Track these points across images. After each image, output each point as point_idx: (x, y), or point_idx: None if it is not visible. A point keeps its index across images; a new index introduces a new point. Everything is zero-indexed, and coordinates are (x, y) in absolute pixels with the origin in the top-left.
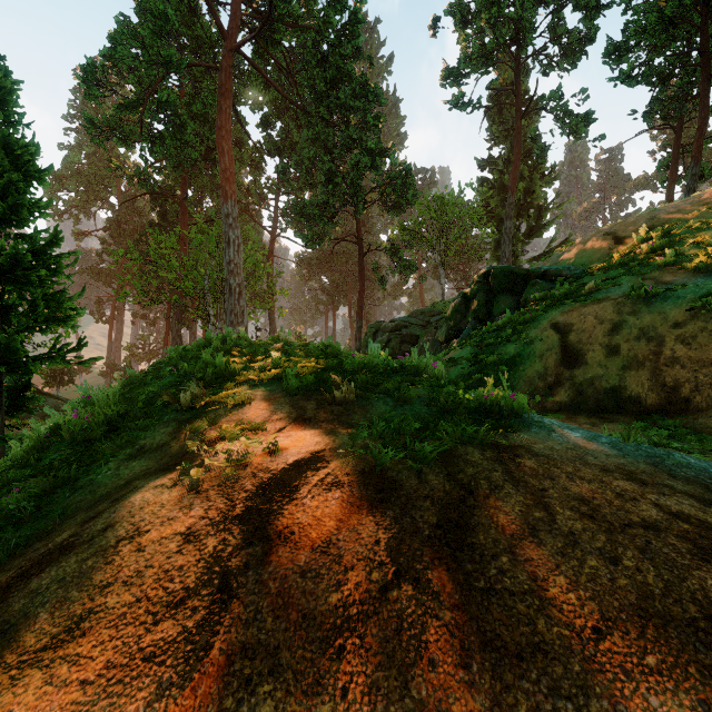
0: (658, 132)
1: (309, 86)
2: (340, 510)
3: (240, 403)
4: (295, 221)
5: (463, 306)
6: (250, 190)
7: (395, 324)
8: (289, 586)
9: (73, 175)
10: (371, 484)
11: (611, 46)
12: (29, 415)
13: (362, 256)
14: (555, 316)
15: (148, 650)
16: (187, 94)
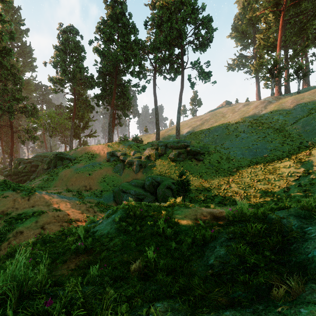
0: None
1: None
2: (21, 199)
3: (2, 194)
4: None
5: (51, 161)
6: None
7: (29, 161)
8: (18, 202)
9: None
10: (23, 198)
11: (95, 95)
12: None
13: (12, 132)
14: (63, 171)
15: (11, 205)
16: None
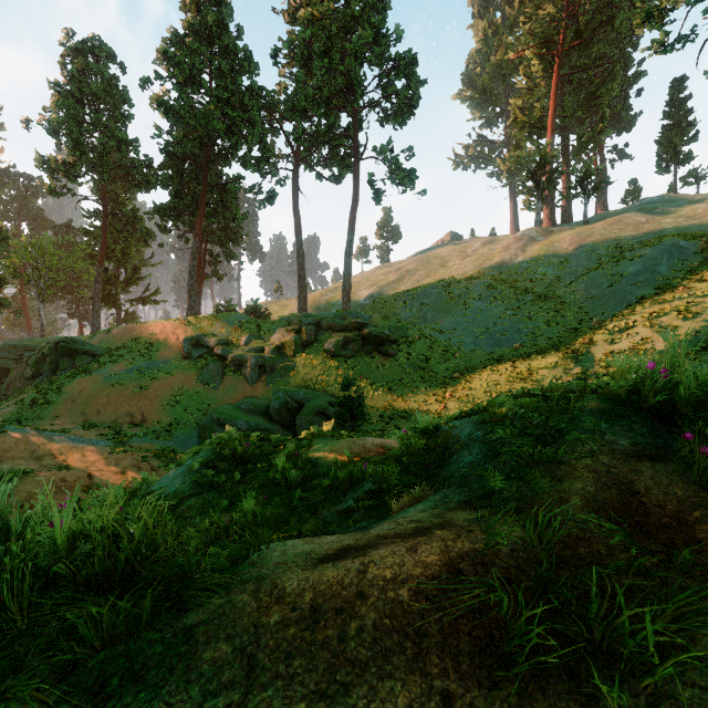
0: None
1: None
2: None
3: None
4: None
5: (43, 359)
6: None
7: None
8: None
9: None
10: None
11: (157, 206)
12: None
13: None
14: (76, 381)
15: None
16: None
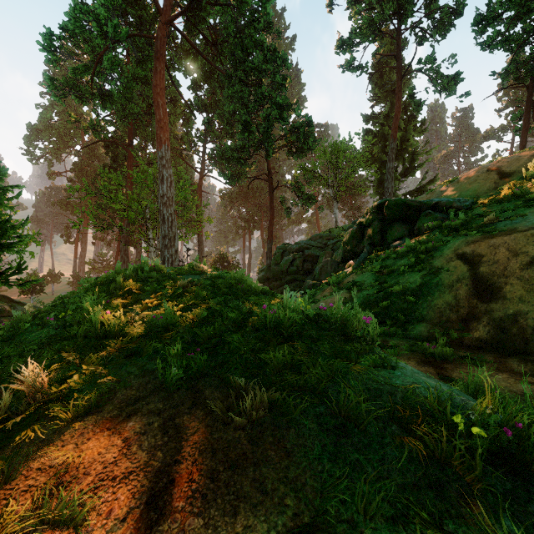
0: (502, 95)
1: (229, 53)
2: None
3: (86, 410)
4: (219, 164)
5: (358, 233)
6: (183, 139)
7: (299, 246)
8: None
9: (46, 128)
10: None
11: (479, 16)
12: (1, 320)
13: (271, 191)
14: (459, 246)
15: None
16: (131, 60)
